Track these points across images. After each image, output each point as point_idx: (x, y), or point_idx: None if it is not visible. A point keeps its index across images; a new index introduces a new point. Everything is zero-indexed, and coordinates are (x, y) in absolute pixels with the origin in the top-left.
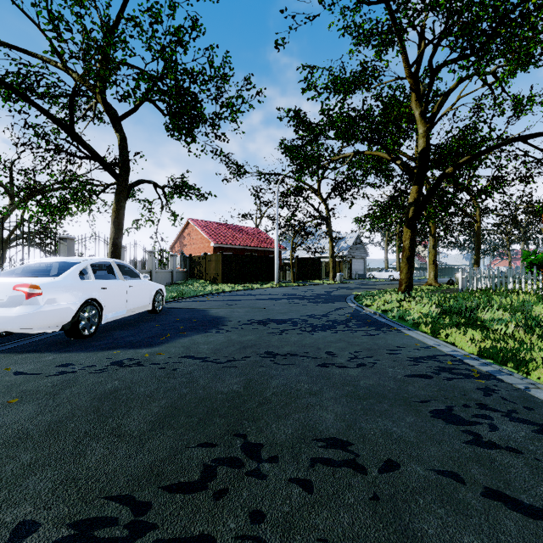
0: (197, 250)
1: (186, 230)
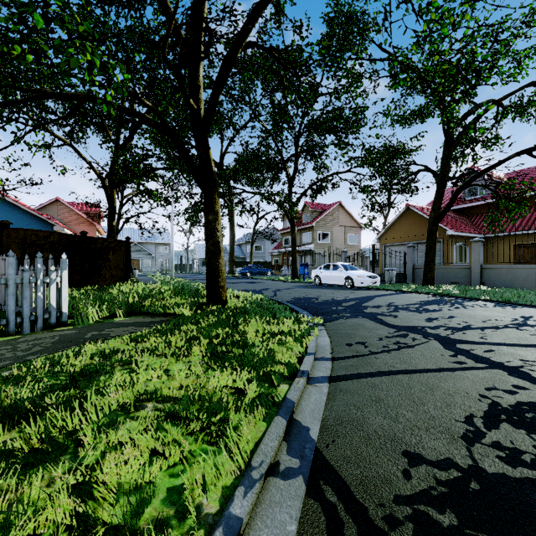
0: None
1: None
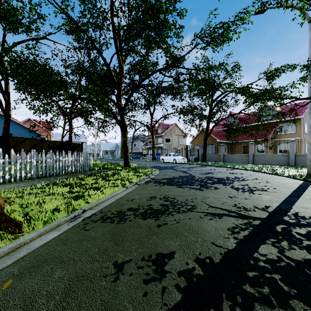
0: None
1: None
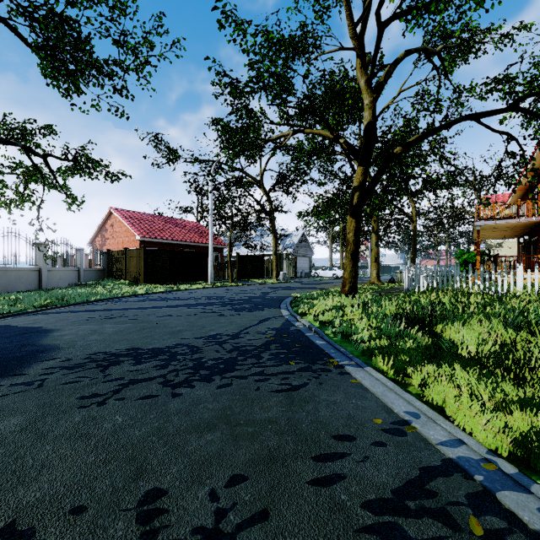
0: (121, 245)
1: (108, 221)
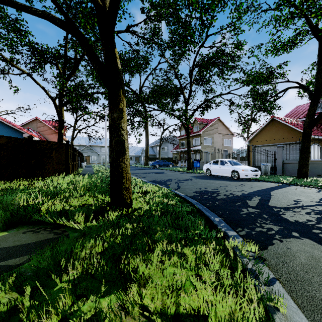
0: None
1: None
